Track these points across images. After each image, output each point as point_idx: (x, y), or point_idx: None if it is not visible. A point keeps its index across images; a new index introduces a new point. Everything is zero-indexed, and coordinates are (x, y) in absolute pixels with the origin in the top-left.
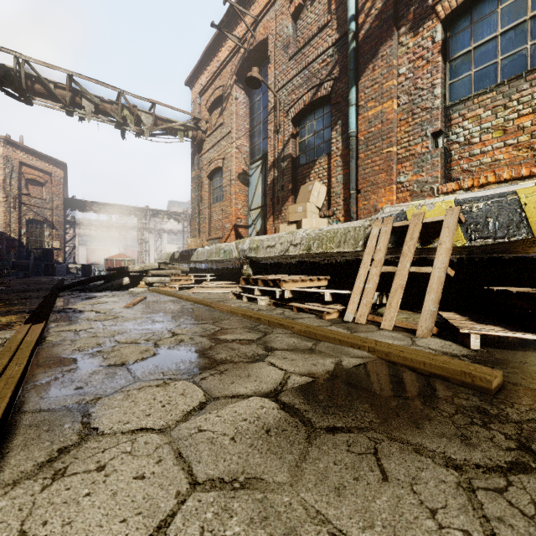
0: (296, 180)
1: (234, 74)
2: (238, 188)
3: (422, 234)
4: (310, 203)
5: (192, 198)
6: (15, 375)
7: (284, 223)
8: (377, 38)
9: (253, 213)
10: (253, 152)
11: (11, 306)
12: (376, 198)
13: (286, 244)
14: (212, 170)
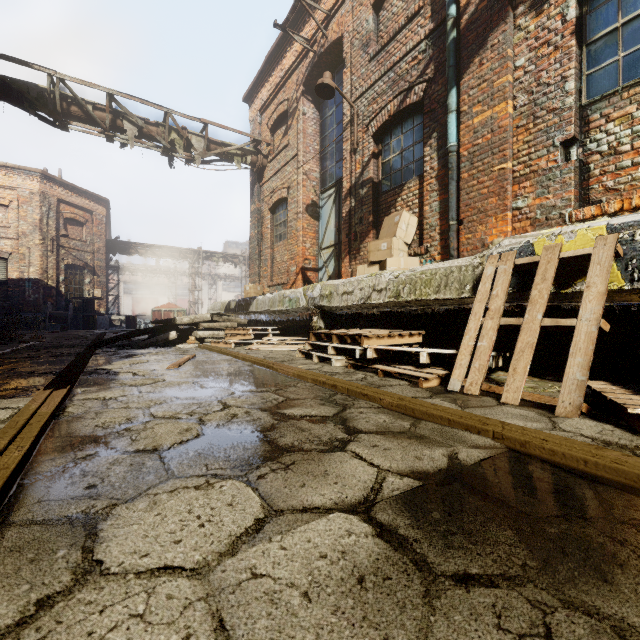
0: (379, 210)
1: (301, 84)
2: (306, 222)
3: (557, 273)
4: (396, 238)
5: (251, 236)
6: (10, 465)
7: (363, 264)
8: (485, 23)
9: (324, 252)
10: (324, 179)
11: (37, 366)
12: (484, 230)
13: (368, 290)
14: (275, 202)
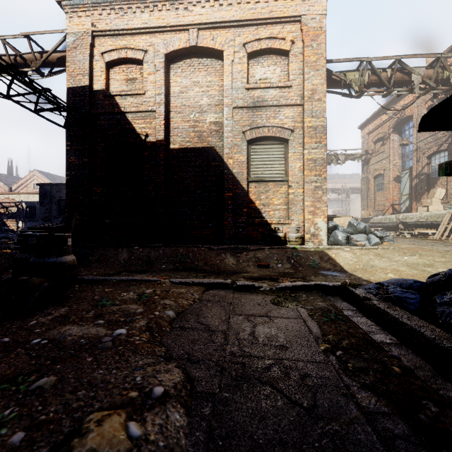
0: (429, 184)
1: (391, 128)
2: (393, 185)
3: None
4: (434, 198)
5: (362, 188)
6: None
7: (422, 204)
8: None
9: (403, 197)
10: (403, 165)
11: None
12: None
13: (418, 218)
14: (376, 175)
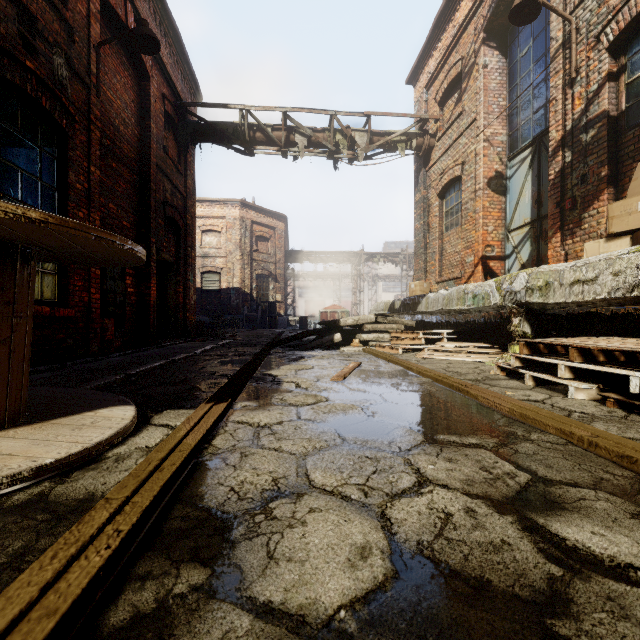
0: (619, 157)
1: (480, 31)
2: (487, 200)
3: None
4: None
5: (415, 228)
6: (65, 601)
7: (588, 241)
8: None
9: (514, 235)
10: (514, 140)
11: (220, 366)
12: None
13: (633, 274)
14: (444, 184)
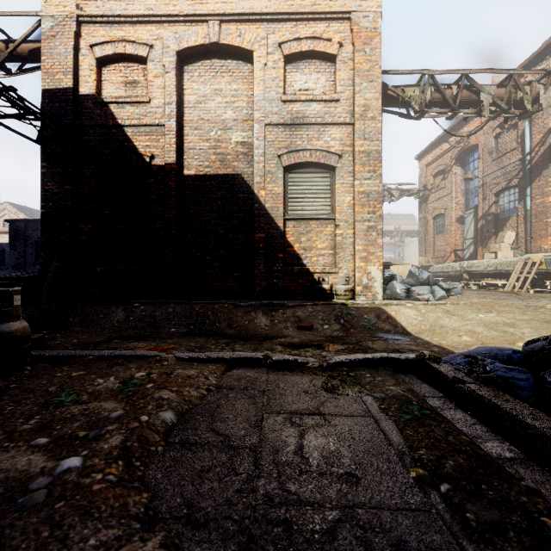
0: (497, 227)
1: (453, 159)
2: (456, 227)
3: (534, 265)
4: (503, 243)
5: (419, 231)
6: None
7: (489, 250)
8: (540, 167)
9: (467, 241)
10: (467, 204)
11: None
12: (540, 242)
13: (486, 266)
14: (436, 215)
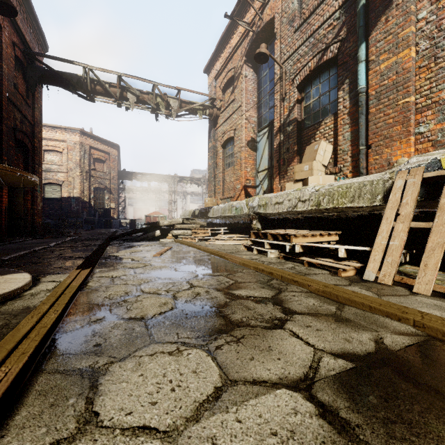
0: (301, 142)
1: (243, 55)
2: (247, 153)
3: None
4: (316, 161)
5: (209, 165)
6: (48, 324)
7: (289, 182)
8: None
9: (260, 174)
10: (260, 121)
11: (75, 252)
12: (390, 152)
13: (294, 201)
14: (225, 140)
